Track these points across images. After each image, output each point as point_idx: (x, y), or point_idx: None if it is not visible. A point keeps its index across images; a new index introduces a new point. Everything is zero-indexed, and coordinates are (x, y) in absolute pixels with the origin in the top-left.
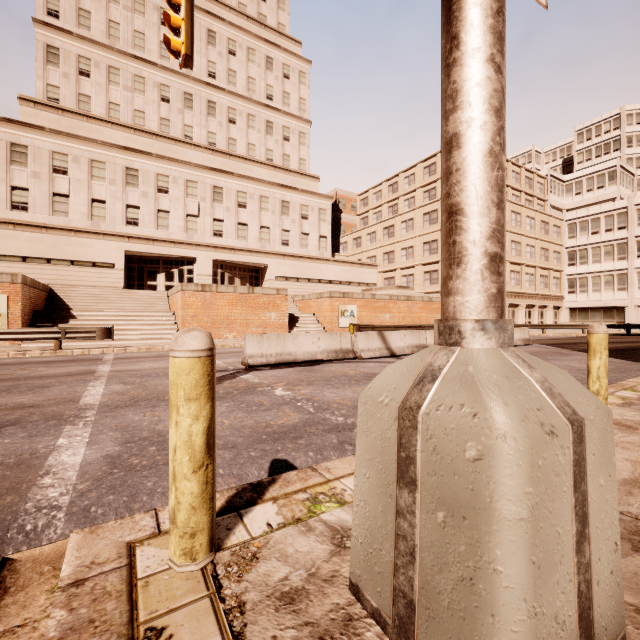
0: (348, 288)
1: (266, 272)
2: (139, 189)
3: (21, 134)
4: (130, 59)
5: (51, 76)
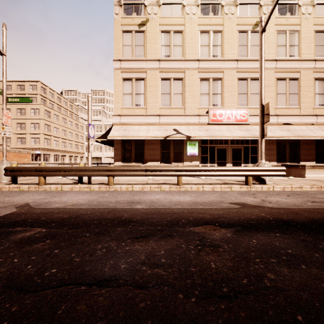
0: None
1: None
2: None
3: None
4: None
5: None
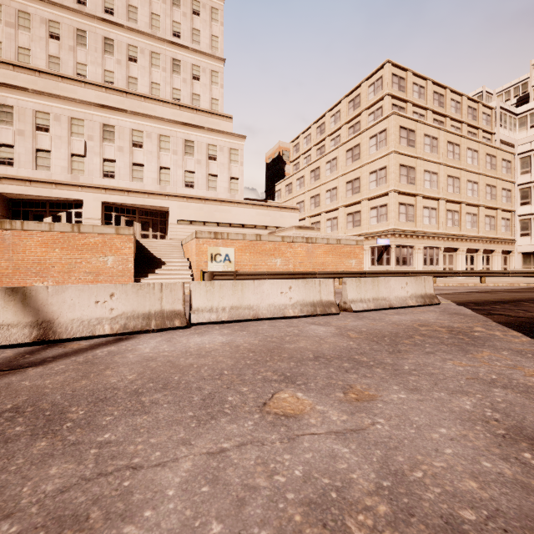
0: (264, 232)
1: (169, 216)
2: (13, 127)
3: None
4: None
5: None
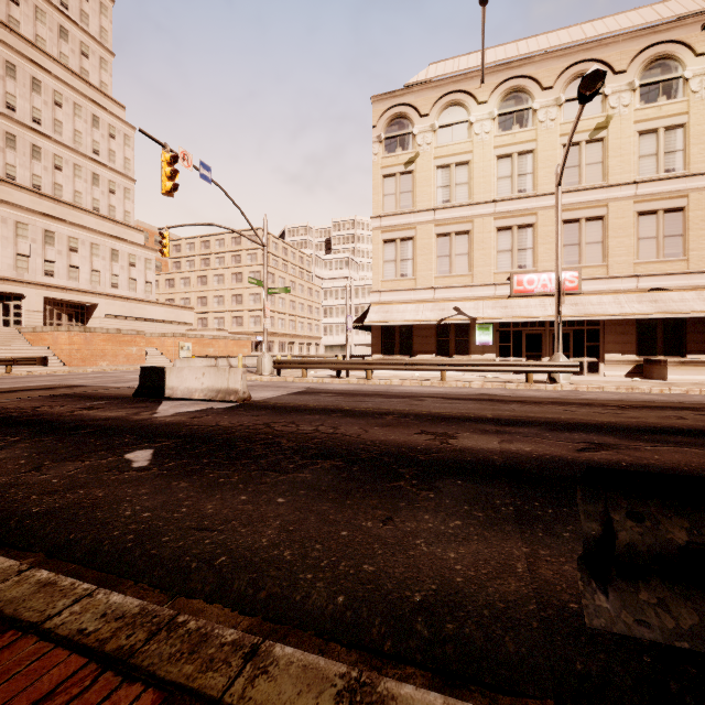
0: (170, 326)
1: (95, 310)
2: None
3: None
4: None
5: None
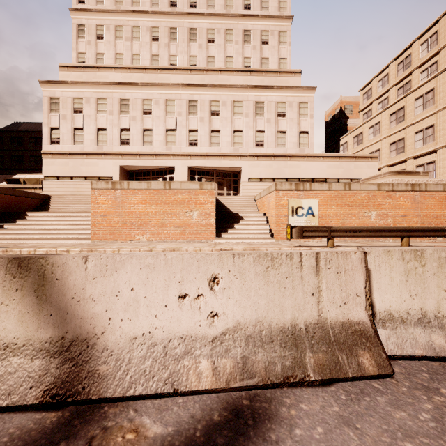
0: None
1: (241, 175)
2: (129, 114)
3: (56, 90)
4: (129, 15)
5: (80, 46)
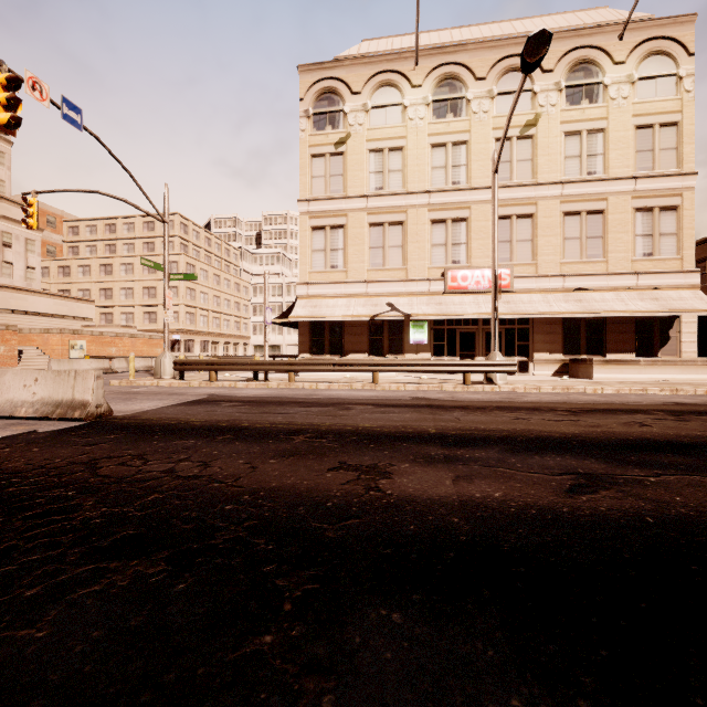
0: (62, 321)
1: None
2: None
3: None
4: None
5: None
